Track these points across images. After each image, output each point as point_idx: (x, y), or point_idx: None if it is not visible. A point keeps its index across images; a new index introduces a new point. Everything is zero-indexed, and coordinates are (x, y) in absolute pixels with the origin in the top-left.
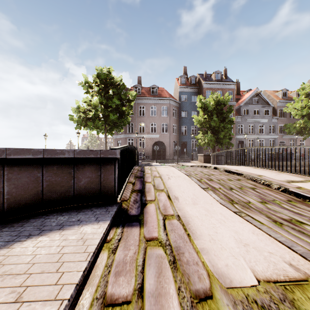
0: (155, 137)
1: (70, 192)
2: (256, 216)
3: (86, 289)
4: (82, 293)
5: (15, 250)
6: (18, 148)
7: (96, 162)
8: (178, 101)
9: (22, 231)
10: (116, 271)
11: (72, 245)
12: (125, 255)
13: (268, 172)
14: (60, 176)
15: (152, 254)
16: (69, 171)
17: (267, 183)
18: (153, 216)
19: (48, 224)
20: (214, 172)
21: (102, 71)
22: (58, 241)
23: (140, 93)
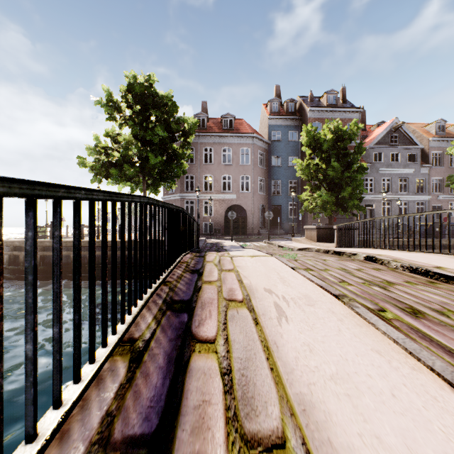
0: (229, 198)
1: None
2: None
3: None
4: None
5: None
6: None
7: None
8: (268, 140)
9: None
10: None
11: None
12: None
13: None
14: None
15: None
16: None
17: None
18: None
19: None
20: (382, 273)
21: (136, 80)
22: None
23: (205, 127)
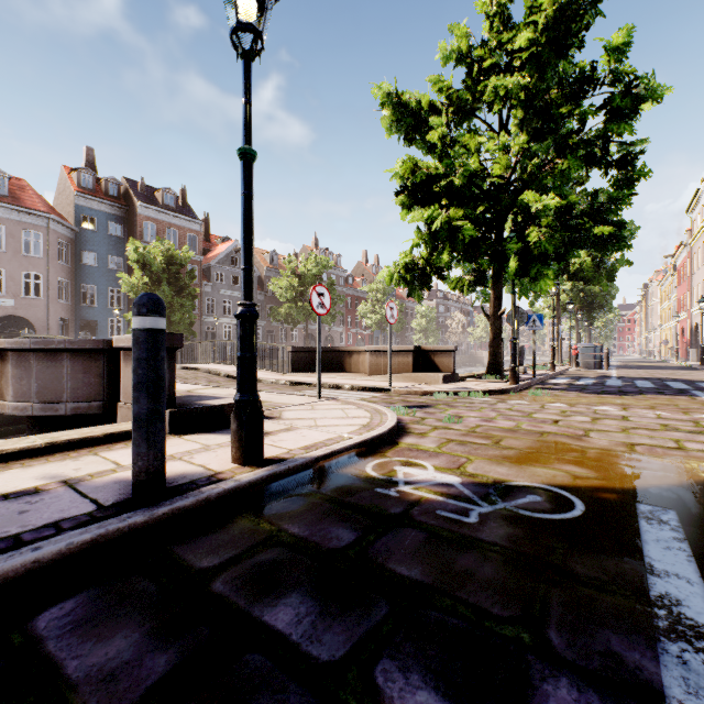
0: (0, 304)
1: None
2: None
3: None
4: None
5: None
6: None
7: None
8: (75, 226)
9: None
10: None
11: None
12: None
13: (226, 367)
14: None
15: None
16: None
17: (218, 373)
18: None
19: None
20: None
21: None
22: None
23: None
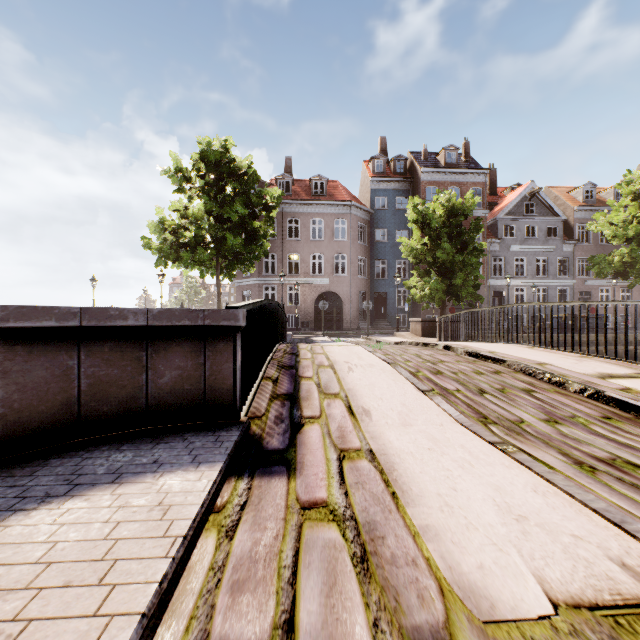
0: (320, 283)
1: (139, 400)
2: (538, 452)
3: (165, 626)
4: (155, 636)
5: (11, 531)
6: (24, 306)
7: (195, 336)
8: (370, 209)
9: (31, 487)
10: (234, 581)
11: (138, 520)
12: (254, 541)
13: (557, 357)
14: (117, 366)
15: (315, 539)
16: (136, 354)
17: (557, 380)
18: (316, 452)
19: (88, 471)
20: (445, 357)
21: (211, 147)
22: (108, 510)
23: (289, 193)
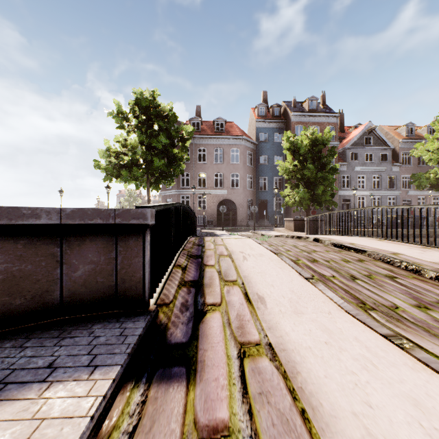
0: (221, 193)
1: (53, 293)
2: (425, 343)
3: None
4: None
5: None
6: None
7: (107, 233)
8: (255, 141)
9: None
10: None
11: None
12: None
13: (405, 248)
14: (31, 261)
15: None
16: (50, 250)
17: (413, 268)
18: (217, 346)
19: None
20: (316, 247)
21: (143, 96)
22: None
23: (199, 130)
